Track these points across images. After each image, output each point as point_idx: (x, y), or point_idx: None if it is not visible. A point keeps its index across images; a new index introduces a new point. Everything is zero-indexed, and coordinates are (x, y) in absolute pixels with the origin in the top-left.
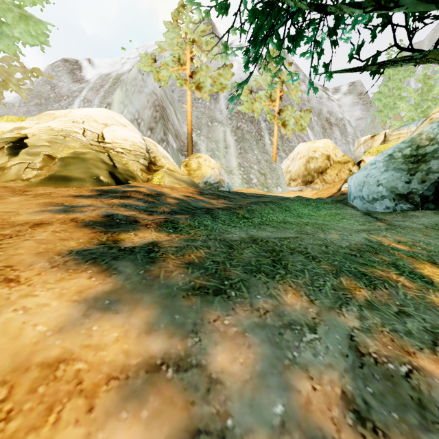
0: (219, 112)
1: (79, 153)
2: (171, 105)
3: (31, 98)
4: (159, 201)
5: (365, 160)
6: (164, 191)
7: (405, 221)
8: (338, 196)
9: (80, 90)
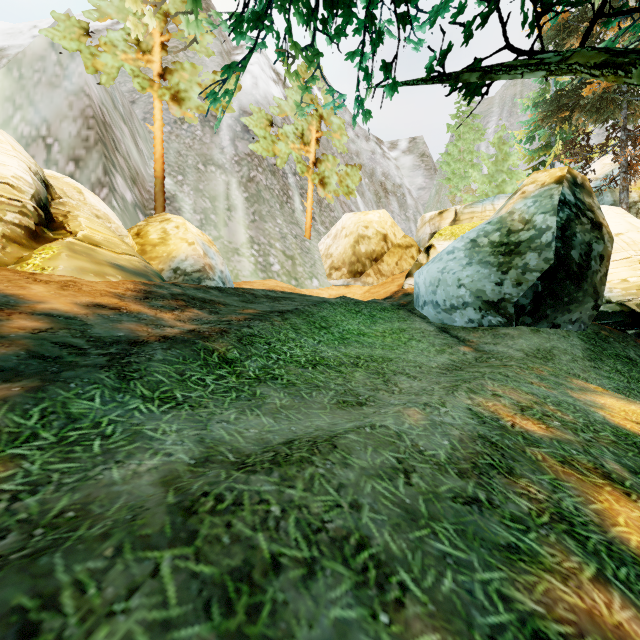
0: (220, 149)
1: None
2: (126, 123)
3: None
4: None
5: (436, 246)
6: (28, 294)
7: (498, 345)
8: (400, 298)
9: None
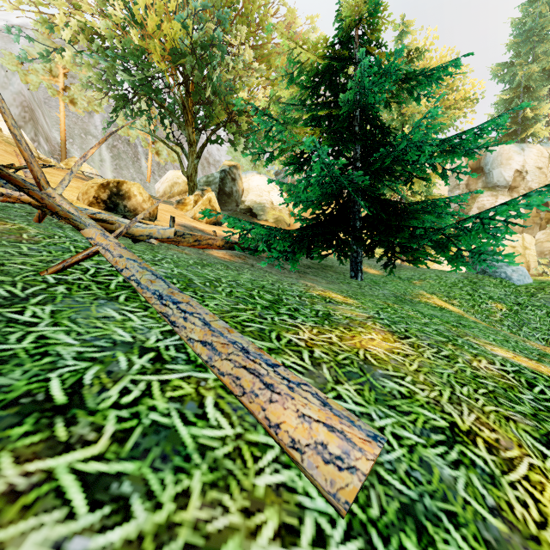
0: (94, 127)
1: None
2: (39, 108)
3: None
4: None
5: None
6: None
7: None
8: None
9: None
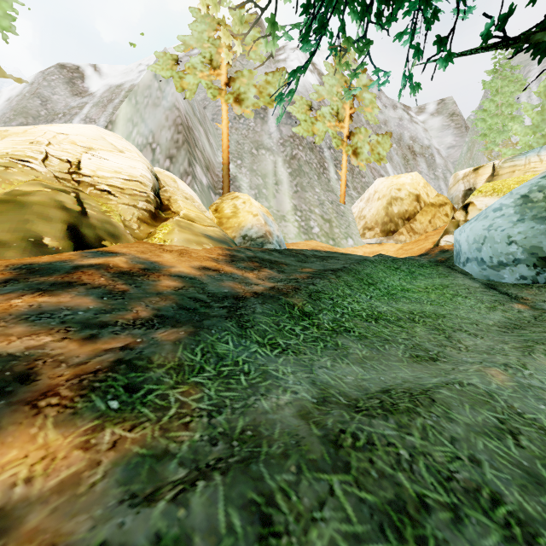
0: (268, 135)
1: (18, 193)
2: (201, 125)
3: (13, 116)
4: (139, 288)
5: (476, 203)
6: (163, 261)
7: None
8: (437, 254)
9: (81, 105)
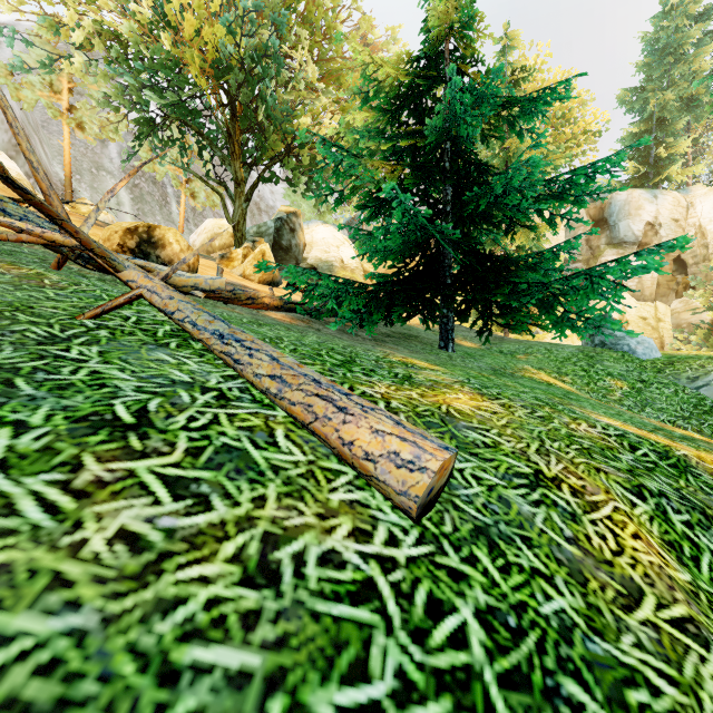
0: (109, 160)
1: None
2: (36, 133)
3: None
4: None
5: None
6: None
7: None
8: None
9: None
